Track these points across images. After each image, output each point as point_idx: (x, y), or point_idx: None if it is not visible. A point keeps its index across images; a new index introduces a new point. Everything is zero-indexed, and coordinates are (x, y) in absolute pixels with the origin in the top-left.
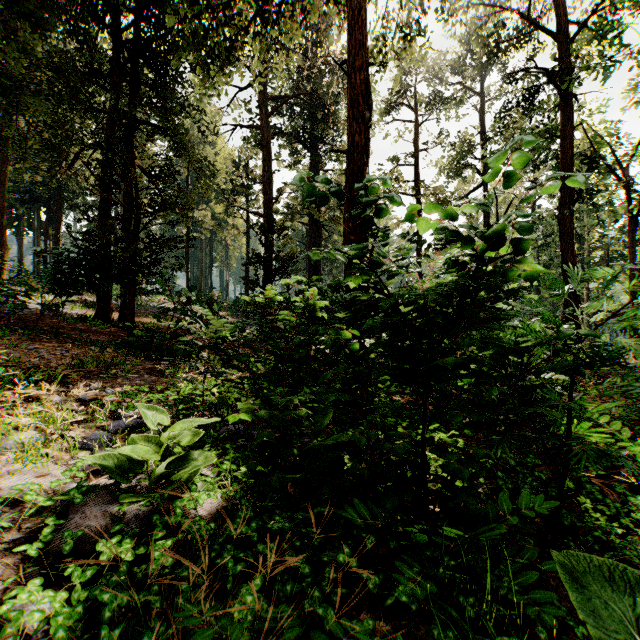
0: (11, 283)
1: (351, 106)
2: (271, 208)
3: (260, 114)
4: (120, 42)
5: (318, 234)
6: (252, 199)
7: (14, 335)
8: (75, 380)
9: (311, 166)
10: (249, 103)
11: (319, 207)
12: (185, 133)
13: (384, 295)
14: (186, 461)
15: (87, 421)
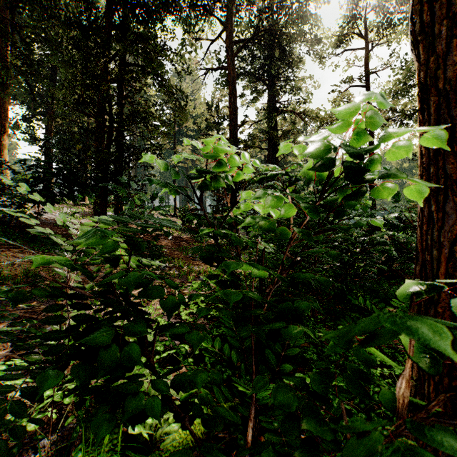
0: None
1: None
2: (236, 133)
3: (227, 55)
4: None
5: (275, 156)
6: (222, 133)
7: None
8: None
9: (269, 100)
10: (219, 53)
11: None
12: (162, 65)
13: None
14: None
15: None
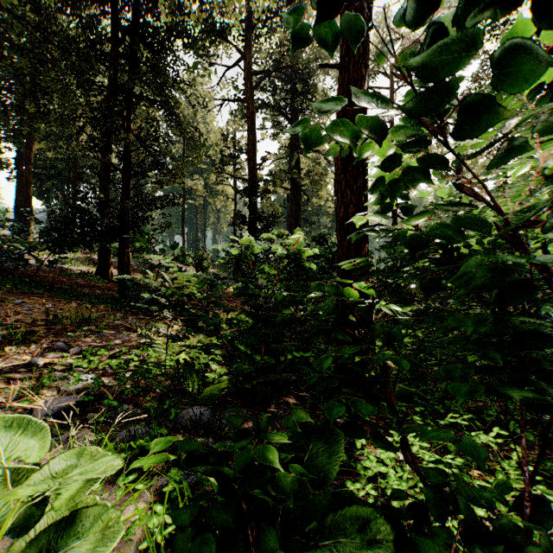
0: (9, 240)
1: (345, 6)
2: (255, 173)
3: (245, 88)
4: (117, 22)
5: (298, 198)
6: (239, 168)
7: (8, 289)
8: (42, 338)
9: (292, 136)
10: (236, 81)
11: (323, 18)
12: (176, 103)
13: (419, 229)
14: (64, 537)
15: (20, 397)
